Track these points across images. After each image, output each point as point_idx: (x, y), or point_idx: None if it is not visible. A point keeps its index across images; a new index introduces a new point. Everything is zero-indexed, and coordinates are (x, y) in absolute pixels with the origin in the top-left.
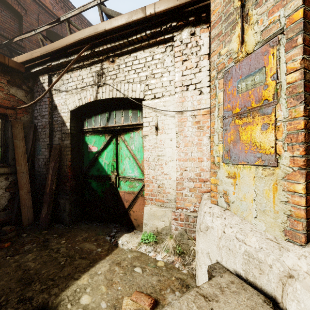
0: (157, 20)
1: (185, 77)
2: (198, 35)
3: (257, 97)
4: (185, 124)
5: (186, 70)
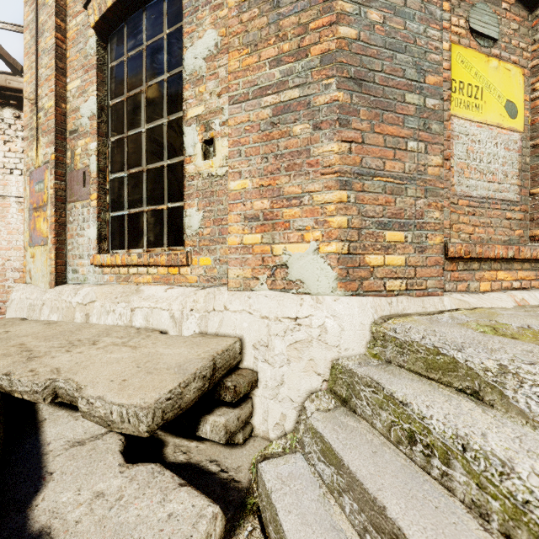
0: None
1: (8, 160)
2: None
3: (42, 199)
4: (8, 210)
5: (10, 152)
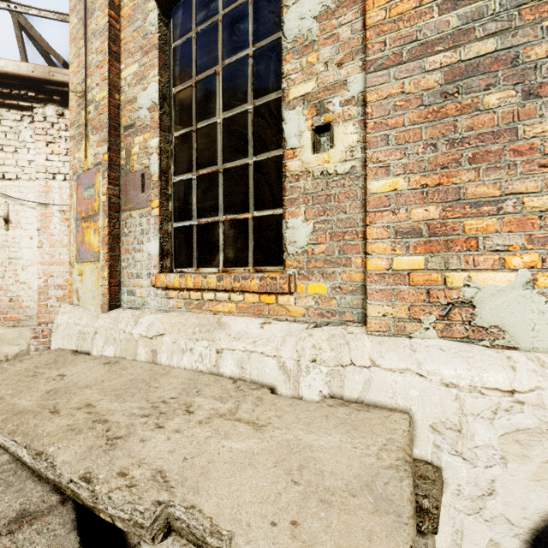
0: (2, 79)
1: (51, 163)
2: (69, 119)
3: (92, 207)
4: (51, 220)
5: (53, 155)
